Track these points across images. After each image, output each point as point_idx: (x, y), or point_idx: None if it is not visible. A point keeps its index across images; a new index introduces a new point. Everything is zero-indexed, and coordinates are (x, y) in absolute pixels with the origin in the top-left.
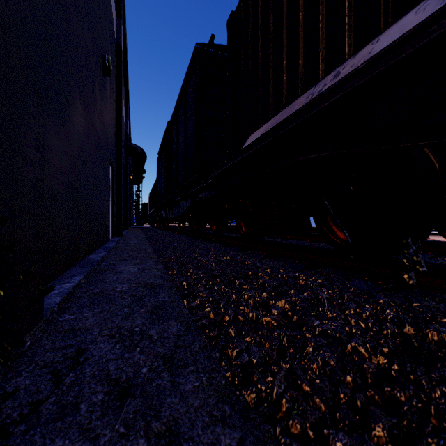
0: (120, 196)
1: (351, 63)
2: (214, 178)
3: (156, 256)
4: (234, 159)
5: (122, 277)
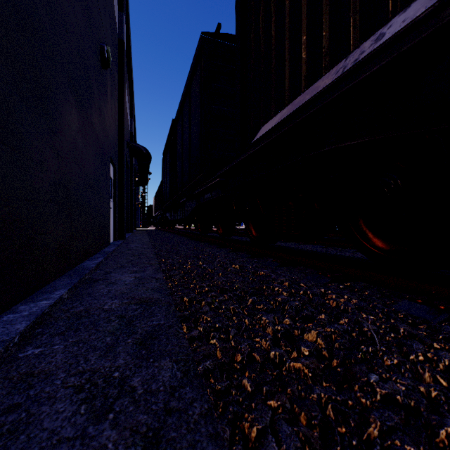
0: (123, 197)
1: (401, 18)
2: (221, 177)
3: (157, 263)
4: (243, 155)
5: (115, 290)
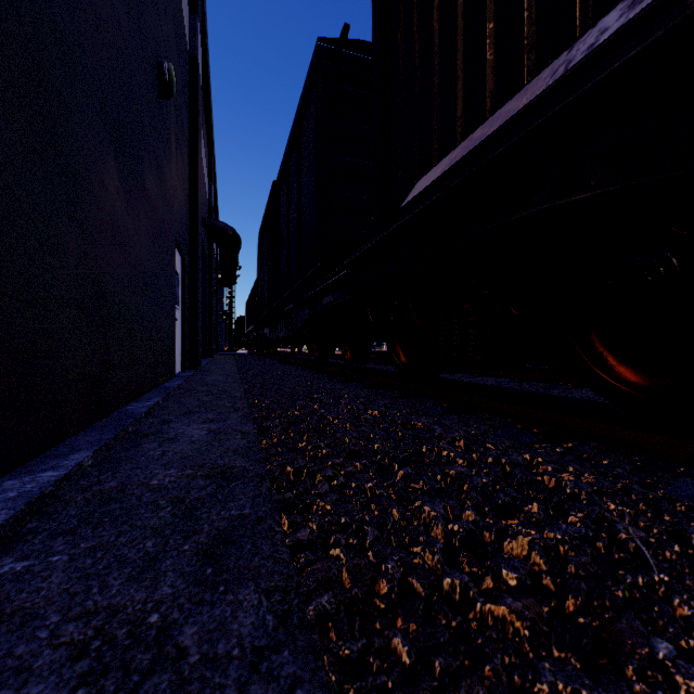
0: (196, 303)
1: None
2: (350, 268)
3: (246, 406)
4: (386, 229)
5: (173, 452)
